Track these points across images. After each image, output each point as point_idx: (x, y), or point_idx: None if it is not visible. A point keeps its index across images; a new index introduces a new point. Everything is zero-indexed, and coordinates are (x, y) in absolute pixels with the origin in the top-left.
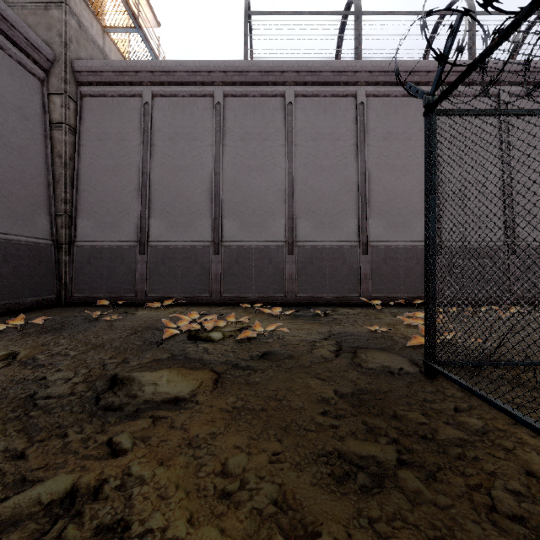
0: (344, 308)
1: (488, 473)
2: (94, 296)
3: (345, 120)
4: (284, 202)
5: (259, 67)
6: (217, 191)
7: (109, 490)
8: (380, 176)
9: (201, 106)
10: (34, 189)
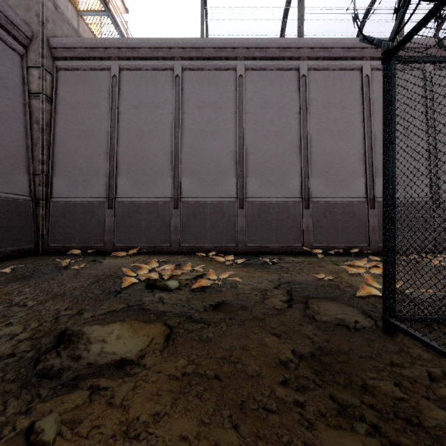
0: (289, 256)
1: None
2: (67, 246)
3: (289, 90)
4: (236, 162)
5: (213, 44)
6: (176, 153)
7: None
8: (320, 140)
9: (162, 79)
10: (13, 151)
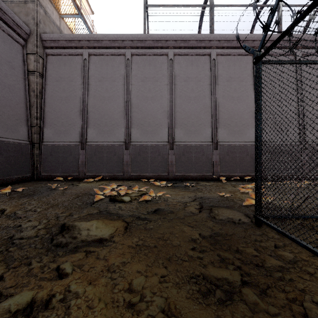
0: (203, 182)
1: (300, 290)
2: (54, 174)
3: (204, 69)
4: (167, 118)
5: (152, 38)
6: (127, 111)
7: (55, 302)
8: (224, 103)
9: (118, 61)
10: (18, 110)
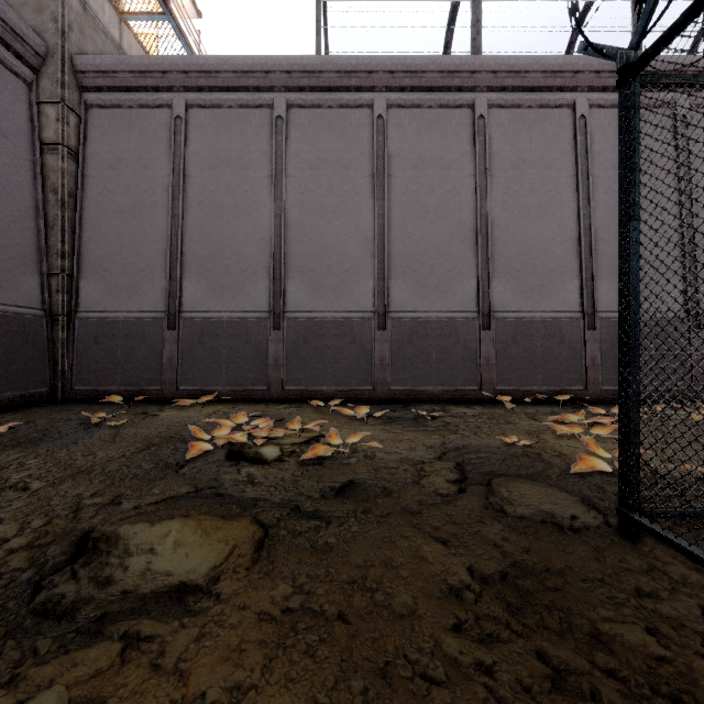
0: (458, 406)
1: None
2: (103, 389)
3: (458, 140)
4: (373, 256)
5: (337, 66)
6: (277, 240)
7: None
8: (507, 220)
9: (255, 121)
10: (15, 237)
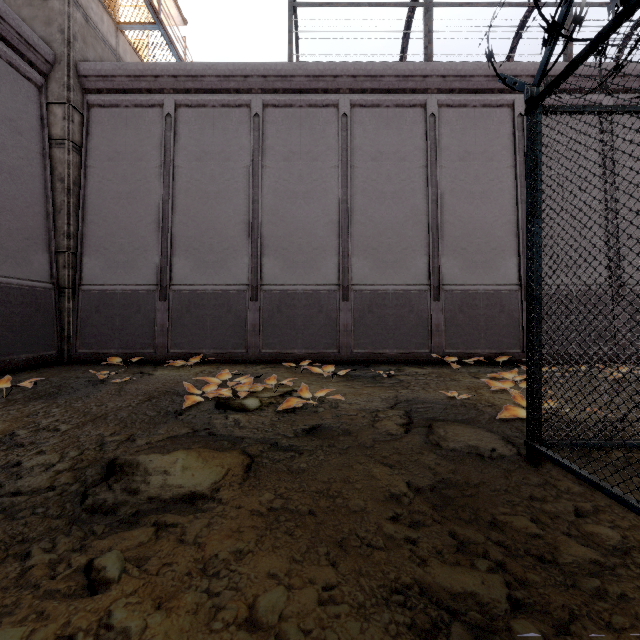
0: (412, 367)
1: None
2: (103, 352)
3: (412, 136)
4: (338, 236)
5: (307, 71)
6: (255, 222)
7: None
8: (455, 205)
9: (235, 119)
10: (29, 220)
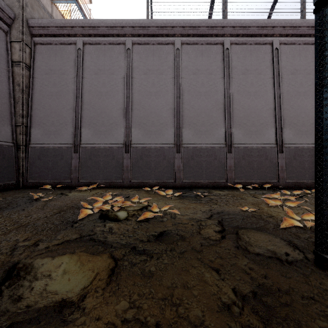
0: (216, 190)
1: None
2: (42, 182)
3: (216, 60)
4: (174, 116)
5: (156, 24)
6: (127, 109)
7: None
8: (240, 99)
9: (116, 51)
10: None
